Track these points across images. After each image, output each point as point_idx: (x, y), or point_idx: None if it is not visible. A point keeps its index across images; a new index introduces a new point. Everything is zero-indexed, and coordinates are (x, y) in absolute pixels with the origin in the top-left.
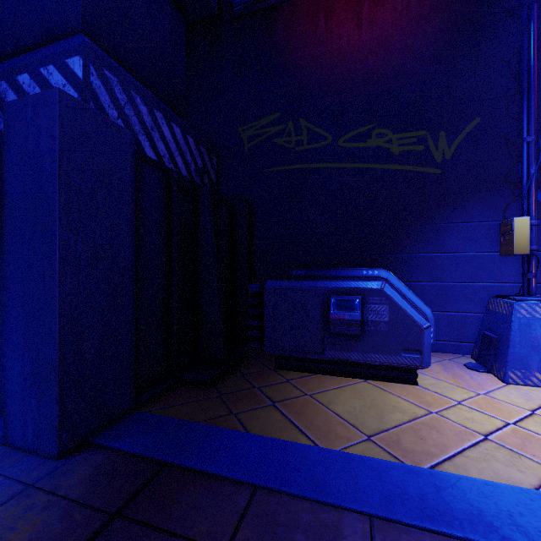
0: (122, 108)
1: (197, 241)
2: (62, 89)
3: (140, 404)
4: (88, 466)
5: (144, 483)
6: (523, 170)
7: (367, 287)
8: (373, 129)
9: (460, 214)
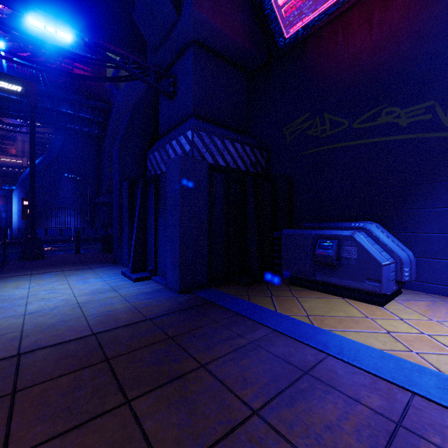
0: (208, 146)
1: (245, 207)
2: (185, 145)
3: (211, 285)
4: (187, 297)
5: (202, 304)
6: None
7: (342, 234)
8: (382, 109)
9: None
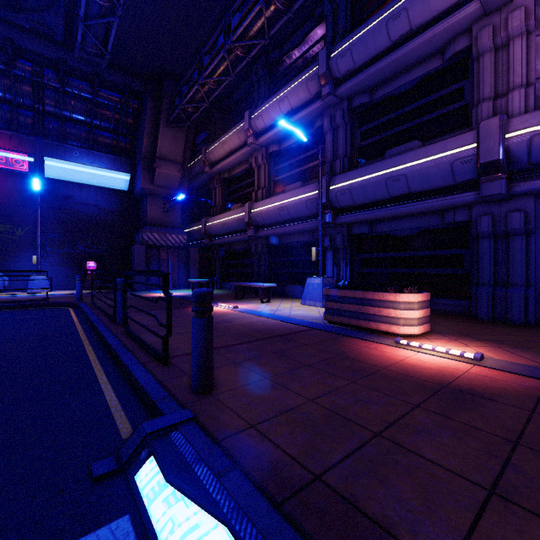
0: None
1: None
2: None
3: None
4: None
5: None
6: (37, 244)
7: None
8: None
9: (26, 252)
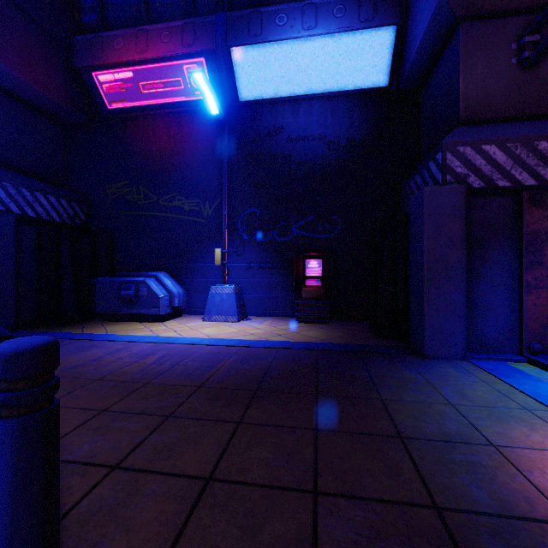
0: (14, 197)
1: (60, 257)
2: None
3: (19, 329)
4: None
5: None
6: (223, 227)
7: (139, 280)
8: (176, 196)
9: (215, 244)
